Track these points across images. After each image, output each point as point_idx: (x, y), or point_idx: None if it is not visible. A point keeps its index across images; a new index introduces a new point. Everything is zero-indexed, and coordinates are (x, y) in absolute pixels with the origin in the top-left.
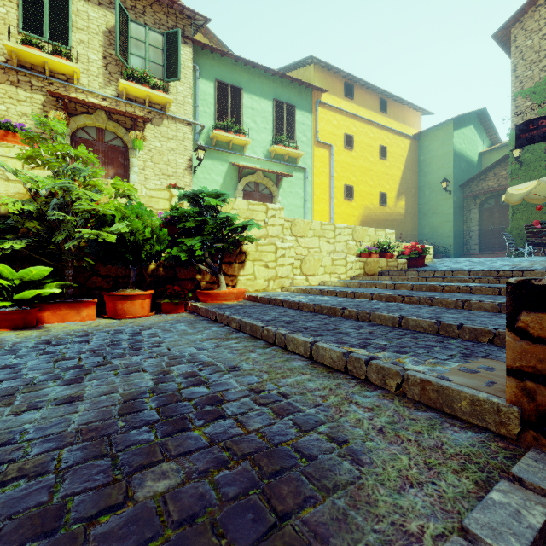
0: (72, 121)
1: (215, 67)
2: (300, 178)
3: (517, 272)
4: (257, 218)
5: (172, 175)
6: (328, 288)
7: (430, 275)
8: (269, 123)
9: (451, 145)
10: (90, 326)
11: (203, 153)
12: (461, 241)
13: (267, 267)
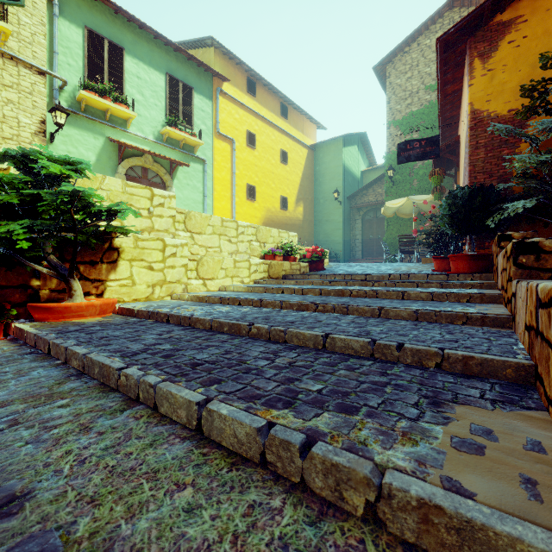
0: None
1: (84, 10)
2: (199, 170)
3: (404, 276)
4: (137, 205)
5: (11, 138)
6: (230, 295)
7: (331, 279)
8: (160, 99)
9: (341, 160)
10: None
11: (64, 117)
12: (349, 247)
13: (151, 269)
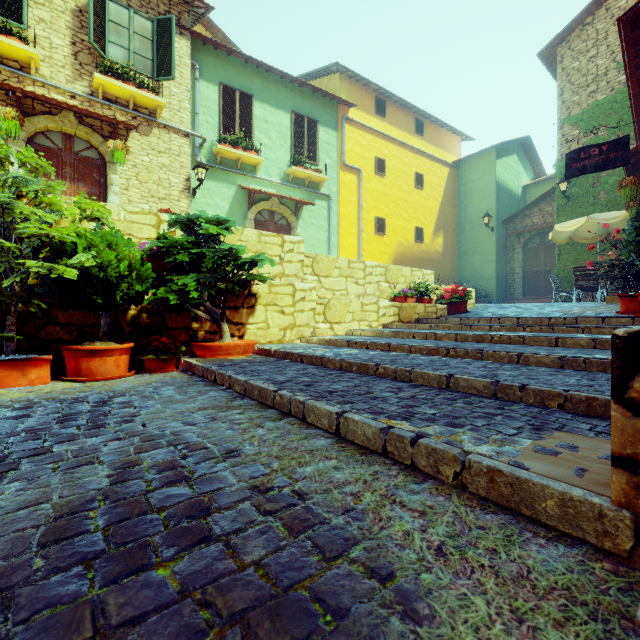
0: (29, 123)
1: (219, 68)
2: (324, 207)
3: (570, 319)
4: (270, 253)
5: (165, 198)
6: (358, 339)
7: (474, 323)
8: (286, 139)
9: (494, 175)
10: (40, 392)
11: (204, 173)
12: (504, 284)
13: (283, 313)
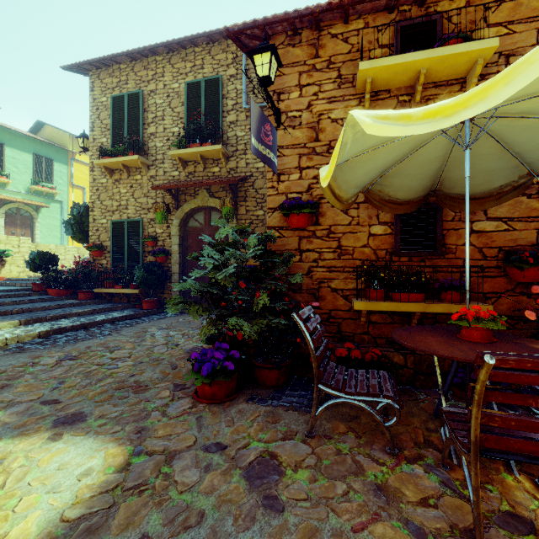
0: None
1: None
2: (58, 207)
3: None
4: (13, 244)
5: None
6: None
7: None
8: (29, 169)
9: None
10: None
11: None
12: None
13: (19, 267)
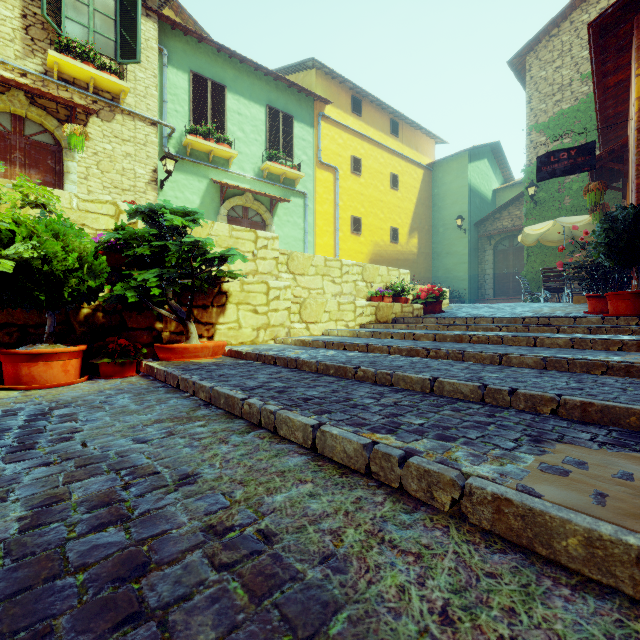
0: None
1: (190, 55)
2: (300, 205)
3: (543, 319)
4: (243, 249)
5: (129, 189)
6: (335, 339)
7: (450, 323)
8: (260, 134)
9: (466, 179)
10: None
11: (173, 164)
12: (476, 284)
13: (256, 312)
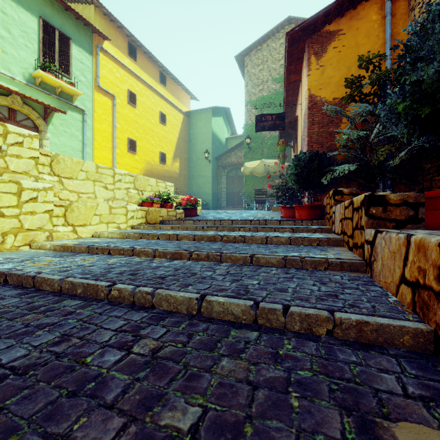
0: None
1: None
2: (78, 119)
3: (263, 222)
4: None
5: None
6: (101, 243)
7: (204, 224)
8: (32, 41)
9: (211, 127)
10: None
11: None
12: (216, 197)
13: (1, 215)
